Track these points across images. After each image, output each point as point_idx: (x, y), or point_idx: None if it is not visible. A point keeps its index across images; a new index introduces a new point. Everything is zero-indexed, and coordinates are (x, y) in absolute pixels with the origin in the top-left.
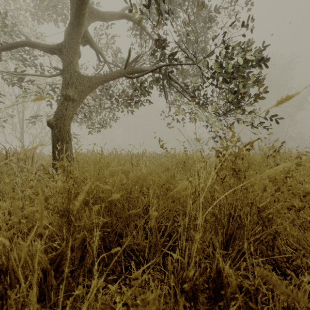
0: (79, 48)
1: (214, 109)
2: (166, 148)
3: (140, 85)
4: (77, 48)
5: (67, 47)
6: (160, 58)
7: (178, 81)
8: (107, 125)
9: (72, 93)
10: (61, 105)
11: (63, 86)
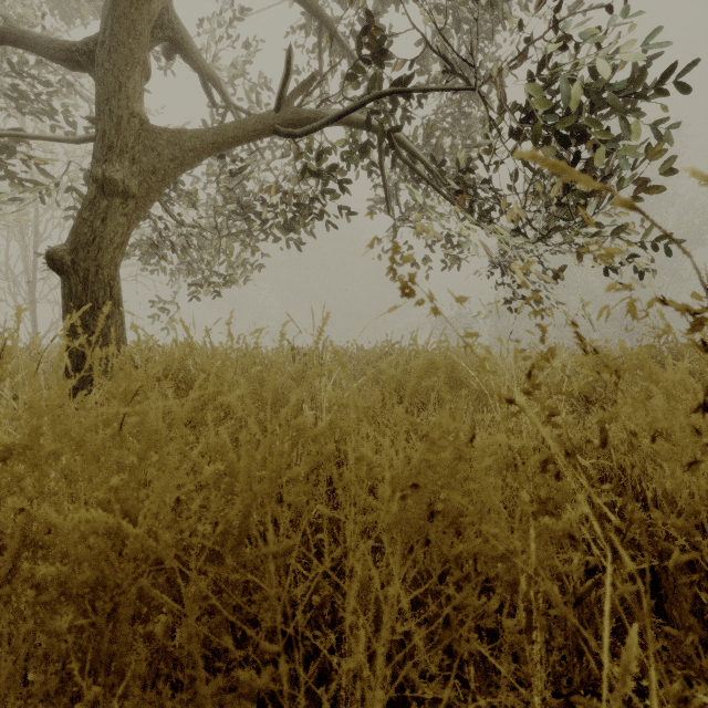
0: (144, 51)
1: (514, 229)
2: (430, 297)
3: (318, 162)
4: (136, 47)
5: (108, 46)
6: (372, 86)
7: (418, 157)
8: (237, 277)
9: (122, 175)
10: (90, 207)
11: (95, 156)
